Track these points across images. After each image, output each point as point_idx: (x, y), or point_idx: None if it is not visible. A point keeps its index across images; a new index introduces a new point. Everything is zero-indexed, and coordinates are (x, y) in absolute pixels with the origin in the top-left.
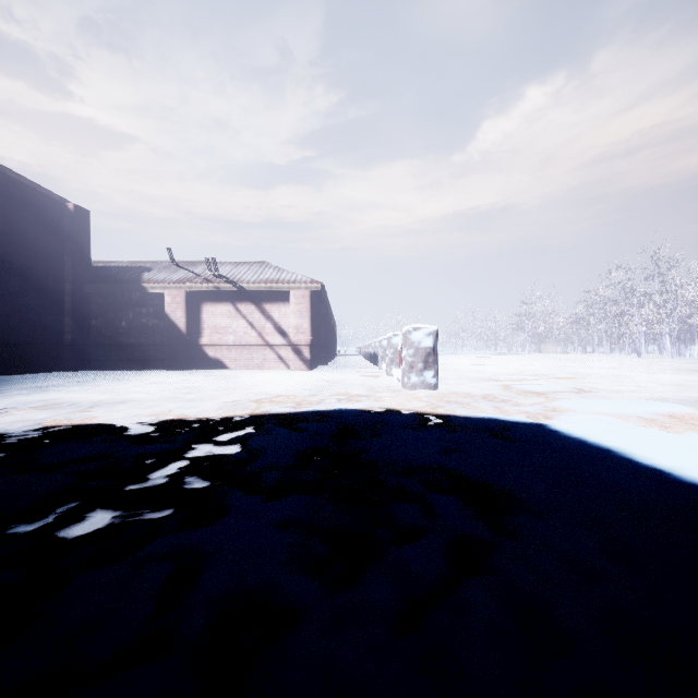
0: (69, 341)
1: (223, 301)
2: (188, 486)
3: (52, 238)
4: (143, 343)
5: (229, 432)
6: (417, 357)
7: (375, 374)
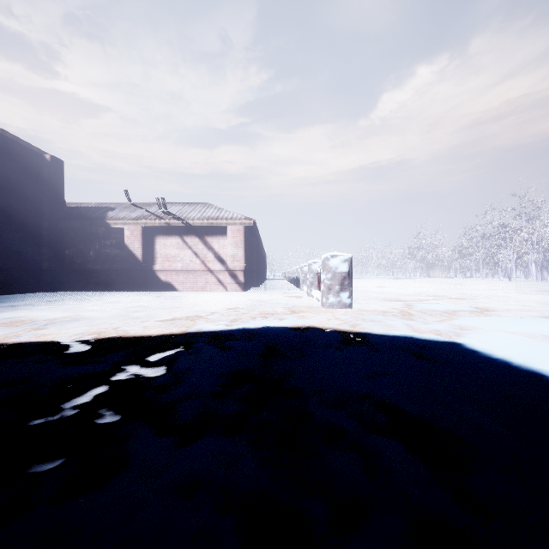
0: (46, 268)
1: (172, 235)
2: (97, 421)
3: (32, 183)
4: (107, 269)
5: (161, 351)
6: (334, 280)
7: (298, 295)
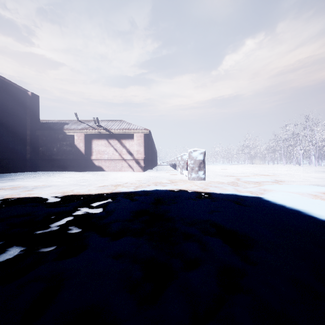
0: (29, 158)
1: (102, 138)
2: (69, 232)
3: (21, 108)
4: (64, 158)
5: (98, 201)
6: (195, 164)
7: (175, 173)
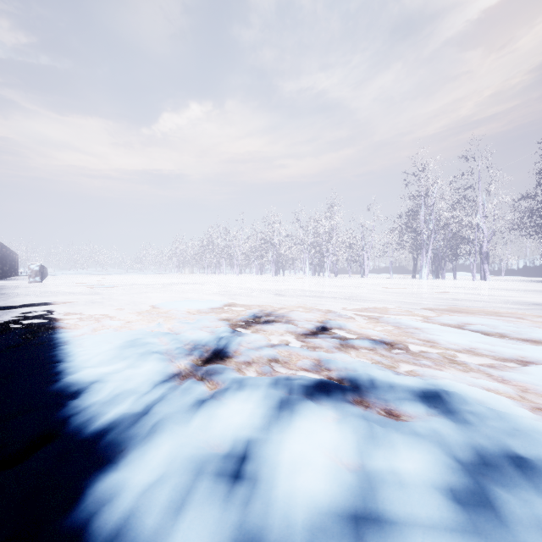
0: None
1: None
2: None
3: None
4: None
5: None
6: (33, 273)
7: (27, 281)
